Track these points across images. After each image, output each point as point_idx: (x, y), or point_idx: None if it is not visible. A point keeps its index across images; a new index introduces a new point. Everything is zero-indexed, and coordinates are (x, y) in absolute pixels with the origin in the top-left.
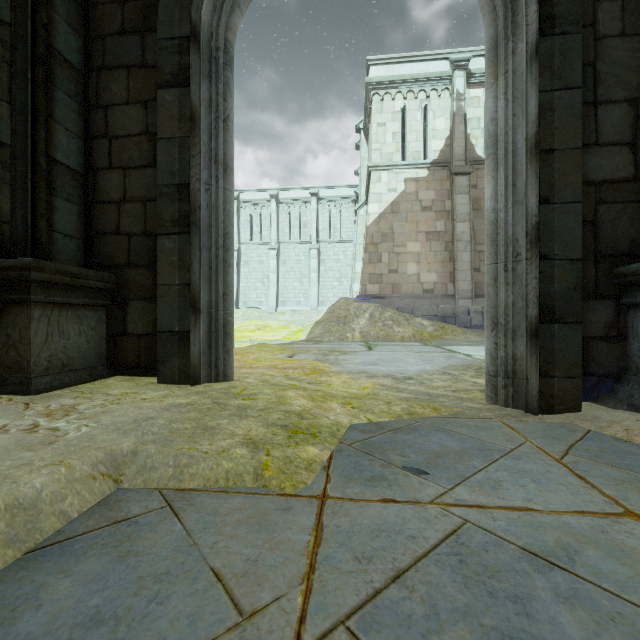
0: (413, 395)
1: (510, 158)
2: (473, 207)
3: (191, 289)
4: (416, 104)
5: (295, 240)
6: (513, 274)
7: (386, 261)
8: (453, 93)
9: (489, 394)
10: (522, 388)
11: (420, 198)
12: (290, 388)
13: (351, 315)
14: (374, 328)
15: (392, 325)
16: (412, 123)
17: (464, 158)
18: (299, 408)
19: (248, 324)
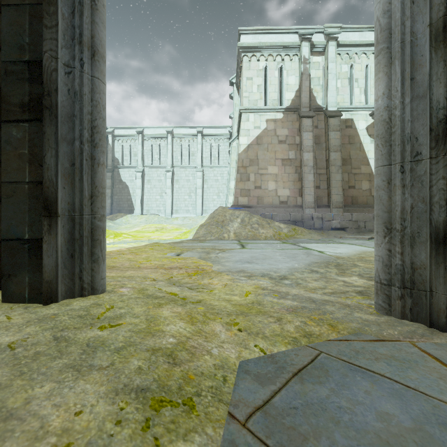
0: (298, 302)
1: (408, 50)
2: (315, 142)
3: (43, 188)
4: (274, 65)
5: (185, 165)
6: (412, 175)
7: (253, 180)
8: (301, 58)
9: (381, 303)
10: (423, 300)
11: (277, 134)
12: (167, 302)
13: (227, 220)
14: (244, 230)
15: (258, 227)
16: (271, 79)
17: (309, 106)
18: (172, 341)
19: (149, 227)
